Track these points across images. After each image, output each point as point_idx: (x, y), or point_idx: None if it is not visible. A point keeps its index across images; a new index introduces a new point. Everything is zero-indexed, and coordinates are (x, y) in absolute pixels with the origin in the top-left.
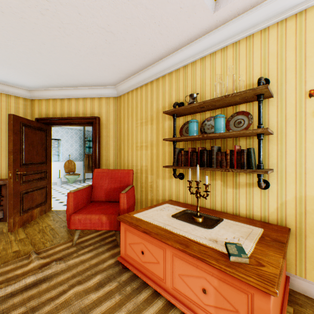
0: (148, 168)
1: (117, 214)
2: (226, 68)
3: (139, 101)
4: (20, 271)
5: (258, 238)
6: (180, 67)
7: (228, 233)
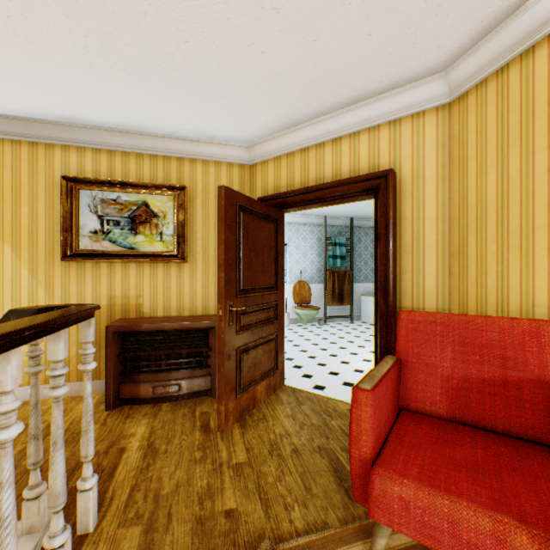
0: None
1: None
2: None
3: None
4: None
5: None
6: None
7: None
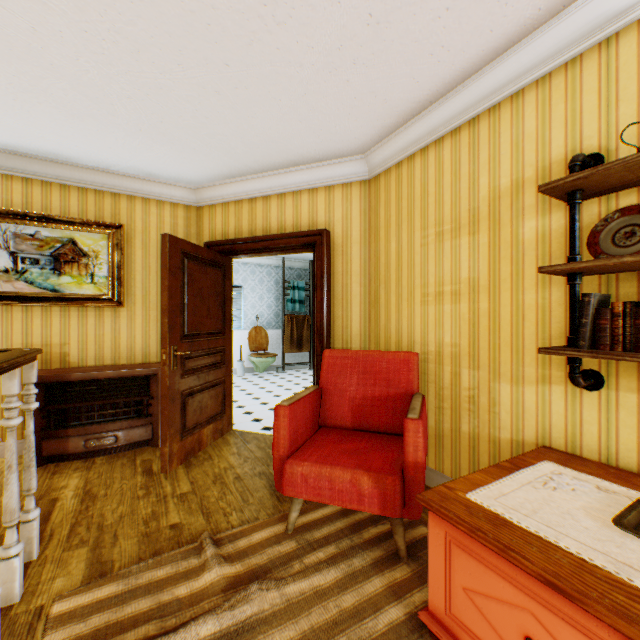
0: (461, 349)
1: (397, 475)
2: None
3: (430, 179)
4: (185, 590)
5: None
6: (584, 51)
7: None
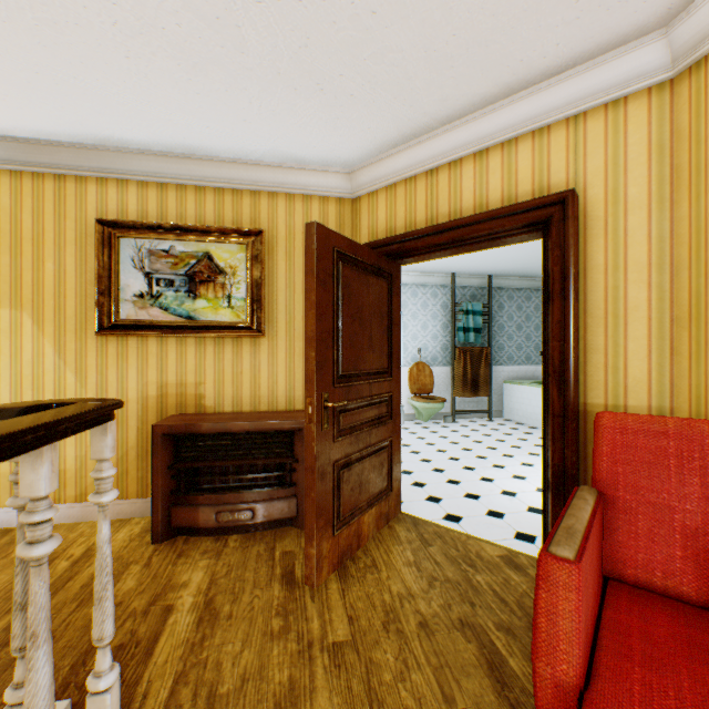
0: None
1: None
2: None
3: None
4: None
5: None
6: None
7: None
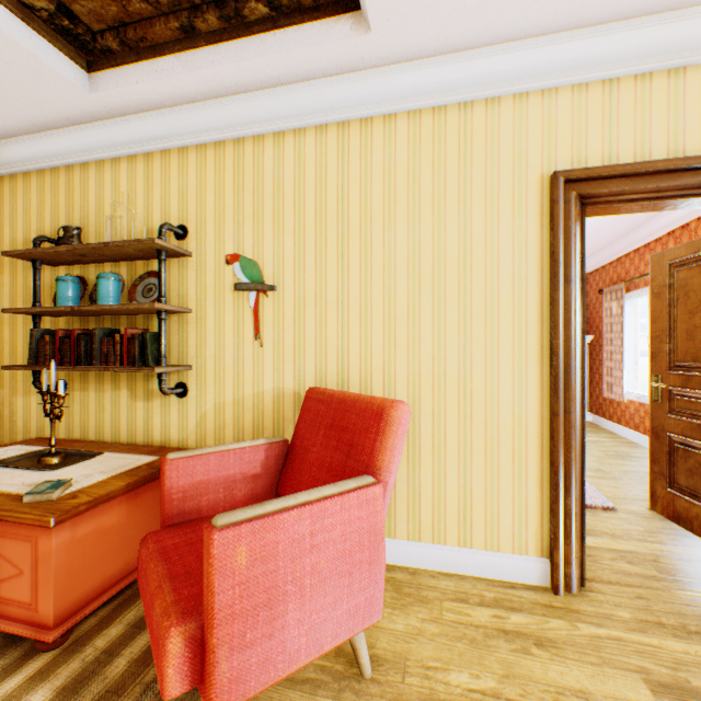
0: None
1: None
2: (136, 194)
3: None
4: None
5: (128, 469)
6: (61, 166)
7: (83, 471)
